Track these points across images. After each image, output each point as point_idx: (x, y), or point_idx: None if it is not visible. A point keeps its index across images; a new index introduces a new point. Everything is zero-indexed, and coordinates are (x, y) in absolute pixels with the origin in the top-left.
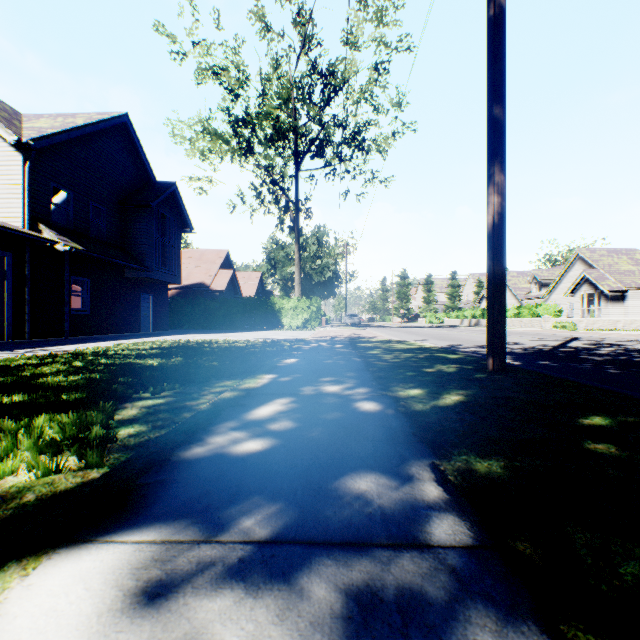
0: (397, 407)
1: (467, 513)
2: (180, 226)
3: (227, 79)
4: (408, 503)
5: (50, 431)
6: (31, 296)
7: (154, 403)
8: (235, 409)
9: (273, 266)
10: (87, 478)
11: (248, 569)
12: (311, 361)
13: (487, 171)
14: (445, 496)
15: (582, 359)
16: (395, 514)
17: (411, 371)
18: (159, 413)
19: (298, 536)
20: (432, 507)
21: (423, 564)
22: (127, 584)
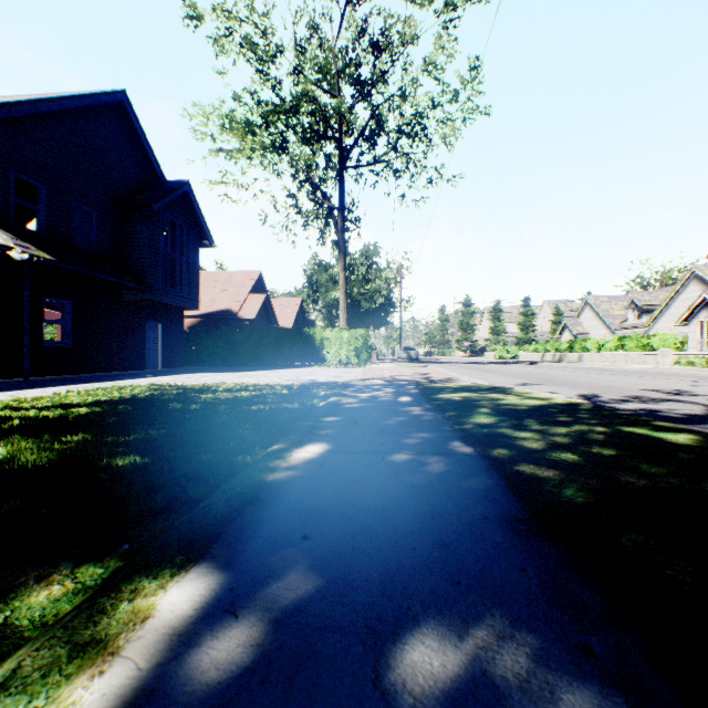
0: None
1: None
2: (197, 238)
3: (252, 48)
4: None
5: None
6: None
7: None
8: None
9: (315, 291)
10: None
11: None
12: (357, 457)
13: None
14: None
15: None
16: None
17: None
18: None
19: None
20: None
21: None
22: None
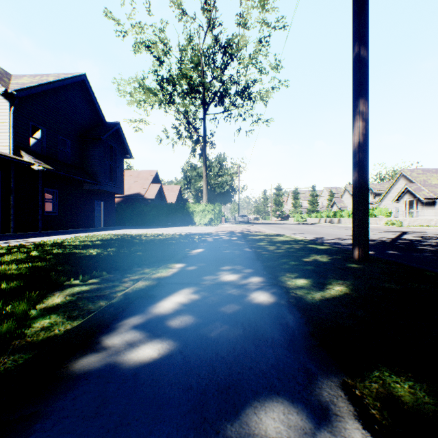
0: (289, 299)
1: None
2: (123, 153)
3: (155, 50)
4: None
5: None
6: (15, 202)
7: (79, 290)
8: (143, 301)
9: (188, 182)
10: None
11: None
12: (213, 251)
13: (353, 101)
14: None
15: (419, 249)
16: None
17: (293, 261)
18: (79, 301)
19: None
20: None
21: None
22: None
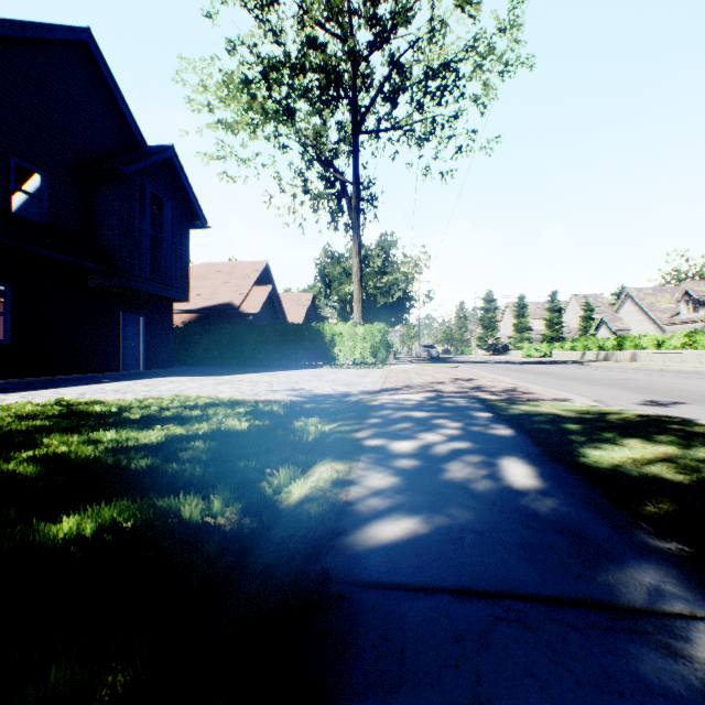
0: None
1: None
2: (186, 216)
3: None
4: None
5: None
6: None
7: None
8: None
9: (327, 285)
10: None
11: None
12: None
13: None
14: None
15: None
16: None
17: None
18: None
19: None
20: None
21: None
22: None
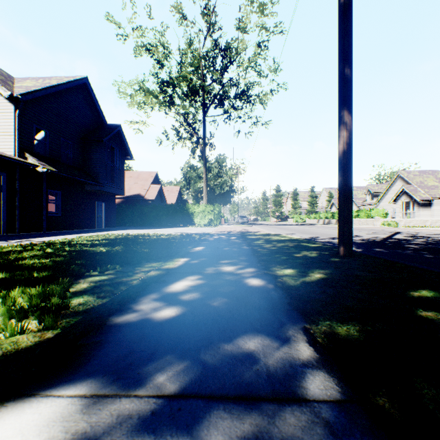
0: (276, 283)
1: (334, 370)
2: (123, 155)
3: (156, 53)
4: (287, 361)
5: (22, 300)
6: (20, 203)
7: (100, 279)
8: (157, 284)
9: (188, 183)
10: (43, 338)
11: (158, 422)
12: (214, 248)
13: (339, 113)
14: (316, 355)
15: (405, 247)
16: (277, 371)
17: (285, 256)
18: (103, 287)
19: (200, 391)
20: (306, 365)
21: (302, 417)
22: (57, 436)
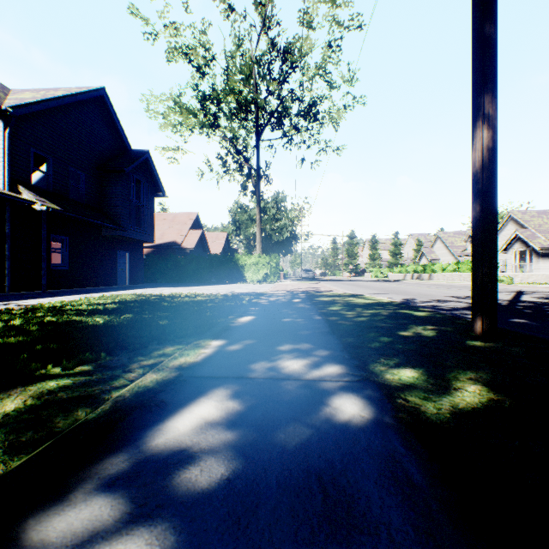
0: (396, 412)
1: None
2: (153, 190)
3: (195, 57)
4: None
5: None
6: (11, 252)
7: (54, 387)
8: (142, 415)
9: (238, 227)
10: None
11: None
12: (268, 319)
13: (474, 100)
14: None
15: None
16: None
17: (385, 335)
18: (44, 410)
19: None
20: None
21: None
22: None
